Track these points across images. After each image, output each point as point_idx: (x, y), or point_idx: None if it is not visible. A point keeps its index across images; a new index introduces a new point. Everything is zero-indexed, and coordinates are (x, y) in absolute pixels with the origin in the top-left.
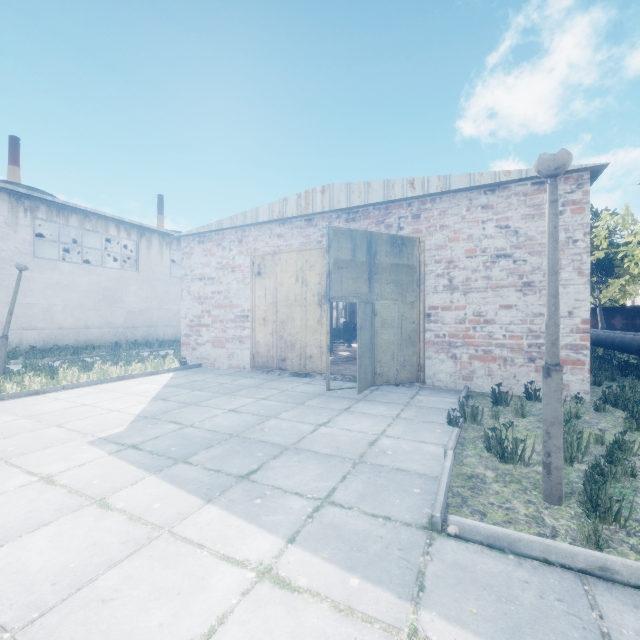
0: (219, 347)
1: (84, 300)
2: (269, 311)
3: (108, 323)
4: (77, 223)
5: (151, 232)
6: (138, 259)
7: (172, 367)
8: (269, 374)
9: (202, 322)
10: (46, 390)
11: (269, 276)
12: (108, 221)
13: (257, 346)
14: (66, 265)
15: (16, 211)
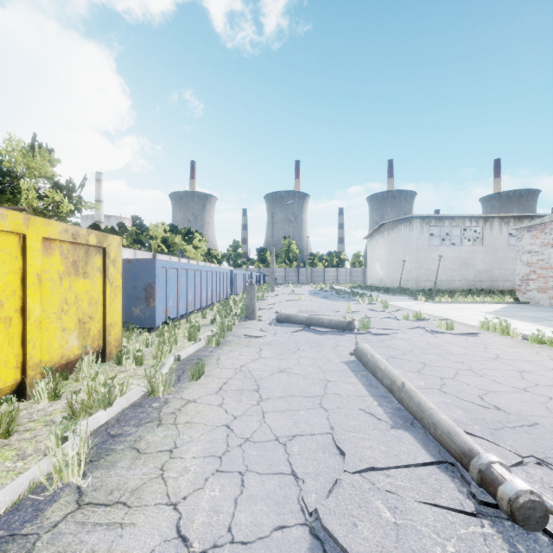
0: (542, 292)
1: (451, 265)
2: None
3: (464, 278)
4: (448, 224)
5: (492, 218)
6: (483, 237)
7: (508, 301)
8: None
9: (529, 277)
10: (453, 302)
11: None
12: (464, 218)
13: None
14: (443, 247)
15: (422, 225)
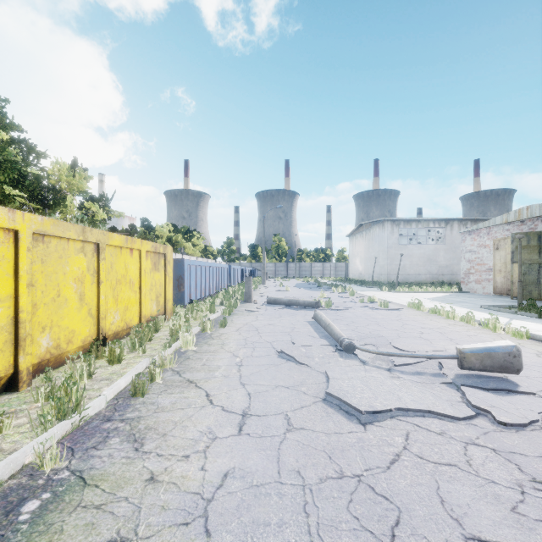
0: (478, 284)
1: (418, 261)
2: (502, 266)
3: (429, 272)
4: (415, 226)
5: (452, 221)
6: (445, 237)
7: (454, 291)
8: (500, 296)
9: (470, 272)
10: (409, 292)
11: (502, 250)
12: (429, 221)
13: (496, 283)
14: (410, 246)
15: (393, 227)
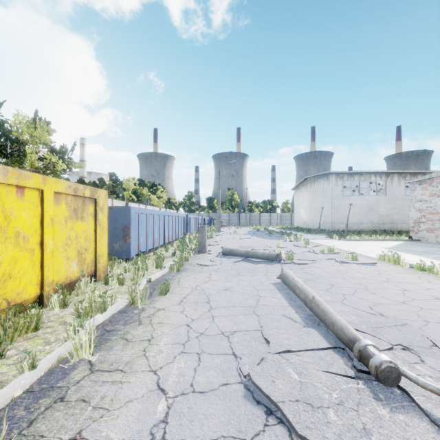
0: (430, 232)
1: (360, 211)
2: None
3: (370, 221)
4: (357, 178)
5: (393, 173)
6: (385, 189)
7: (404, 239)
8: None
9: (420, 221)
10: (360, 240)
11: None
12: (370, 174)
13: None
14: (353, 197)
15: (337, 180)
